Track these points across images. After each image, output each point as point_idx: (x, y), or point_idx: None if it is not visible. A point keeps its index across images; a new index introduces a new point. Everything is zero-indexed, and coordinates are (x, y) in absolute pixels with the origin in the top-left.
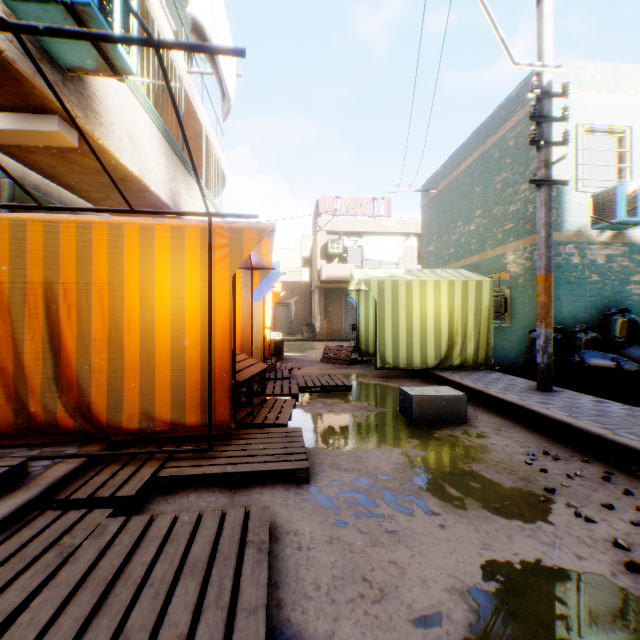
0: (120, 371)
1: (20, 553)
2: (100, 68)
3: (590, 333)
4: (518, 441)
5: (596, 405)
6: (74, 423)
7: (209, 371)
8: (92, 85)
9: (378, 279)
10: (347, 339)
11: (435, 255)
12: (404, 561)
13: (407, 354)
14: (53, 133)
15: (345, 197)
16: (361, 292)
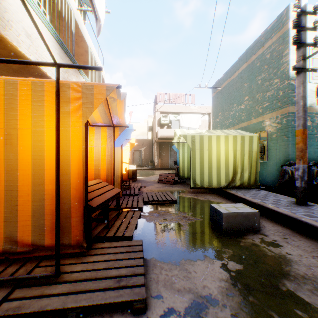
0: None
1: None
2: None
3: None
4: (306, 250)
5: None
6: None
7: (56, 205)
8: None
9: (191, 134)
10: (171, 169)
11: (220, 123)
12: None
13: (208, 179)
14: None
15: (170, 94)
16: (180, 143)
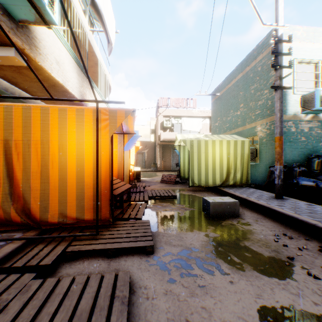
0: (47, 190)
1: None
2: (37, 20)
3: (301, 168)
4: (268, 227)
5: (308, 207)
6: (21, 219)
7: (97, 190)
8: (34, 32)
9: (190, 139)
10: (173, 170)
11: (219, 127)
12: (210, 307)
13: (205, 179)
14: (12, 57)
15: (172, 98)
16: (181, 146)
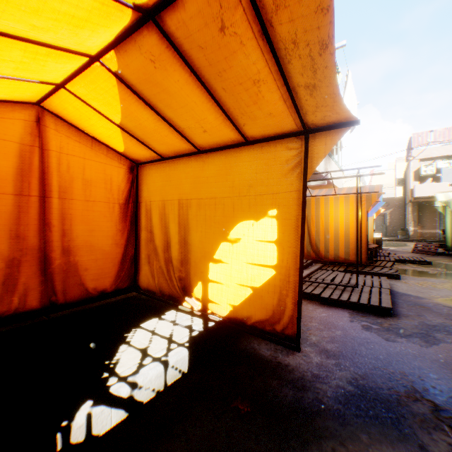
0: (327, 241)
1: (326, 273)
2: None
3: None
4: None
5: None
6: (315, 255)
7: (360, 242)
8: None
9: None
10: (440, 241)
11: None
12: (431, 292)
13: None
14: None
15: (437, 129)
16: (446, 207)
